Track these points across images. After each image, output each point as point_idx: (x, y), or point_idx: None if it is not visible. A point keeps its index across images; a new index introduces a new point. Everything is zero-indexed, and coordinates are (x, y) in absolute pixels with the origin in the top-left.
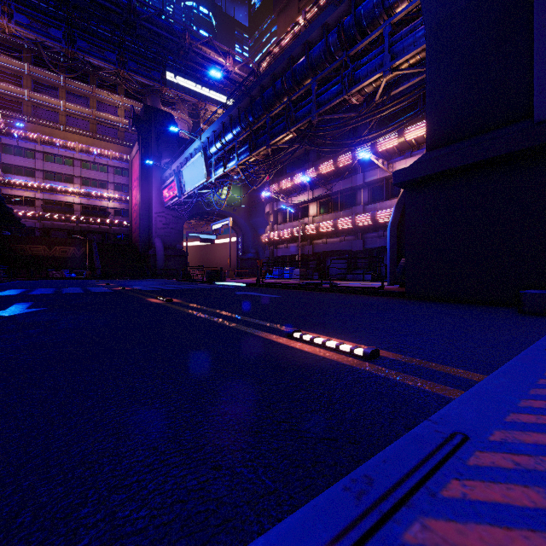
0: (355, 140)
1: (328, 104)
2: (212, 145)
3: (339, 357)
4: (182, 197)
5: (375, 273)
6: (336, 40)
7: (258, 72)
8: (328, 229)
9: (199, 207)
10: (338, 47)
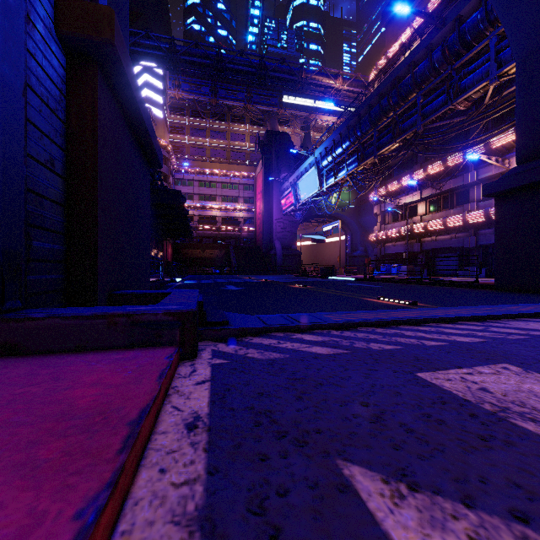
0: (462, 144)
1: (432, 115)
2: (323, 159)
3: (397, 304)
4: (298, 205)
5: (490, 269)
6: (440, 57)
7: (366, 83)
8: (436, 227)
9: (310, 211)
10: (442, 63)
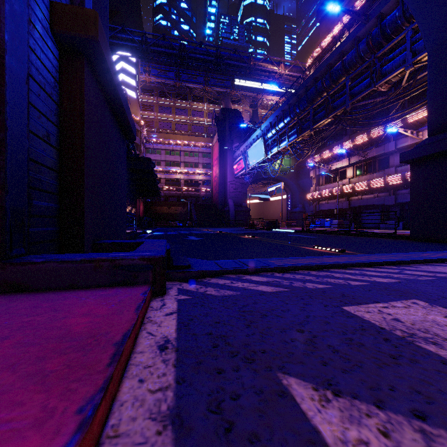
0: (383, 119)
1: (359, 95)
2: (268, 132)
3: (329, 252)
4: (247, 169)
5: (407, 223)
6: (365, 48)
7: (303, 68)
8: (362, 188)
9: (258, 175)
10: (367, 52)
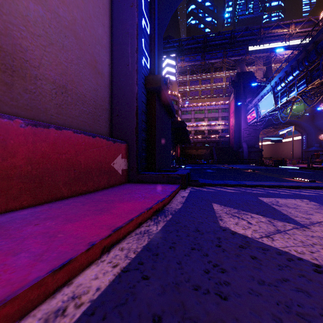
0: None
1: None
2: (278, 86)
3: (301, 181)
4: (259, 118)
5: None
6: None
7: (317, 21)
8: None
9: (270, 121)
10: None
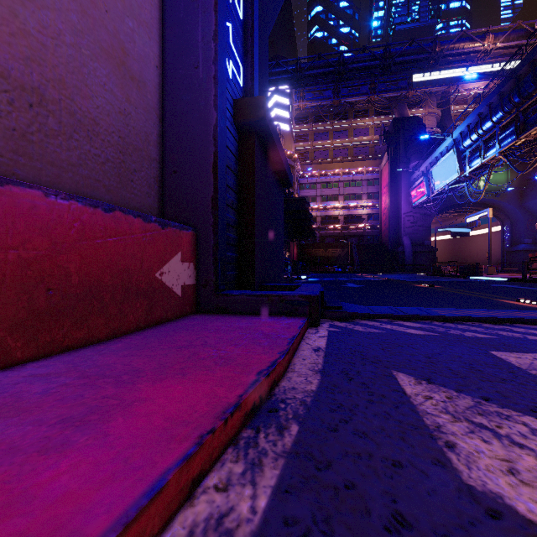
0: None
1: None
2: (465, 139)
3: None
4: (431, 195)
5: None
6: None
7: (531, 29)
8: None
9: (449, 200)
10: None
